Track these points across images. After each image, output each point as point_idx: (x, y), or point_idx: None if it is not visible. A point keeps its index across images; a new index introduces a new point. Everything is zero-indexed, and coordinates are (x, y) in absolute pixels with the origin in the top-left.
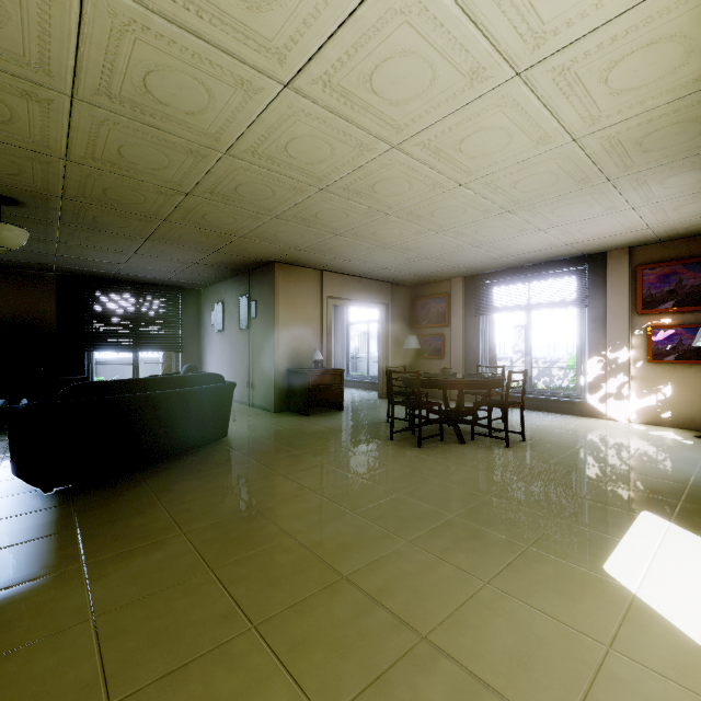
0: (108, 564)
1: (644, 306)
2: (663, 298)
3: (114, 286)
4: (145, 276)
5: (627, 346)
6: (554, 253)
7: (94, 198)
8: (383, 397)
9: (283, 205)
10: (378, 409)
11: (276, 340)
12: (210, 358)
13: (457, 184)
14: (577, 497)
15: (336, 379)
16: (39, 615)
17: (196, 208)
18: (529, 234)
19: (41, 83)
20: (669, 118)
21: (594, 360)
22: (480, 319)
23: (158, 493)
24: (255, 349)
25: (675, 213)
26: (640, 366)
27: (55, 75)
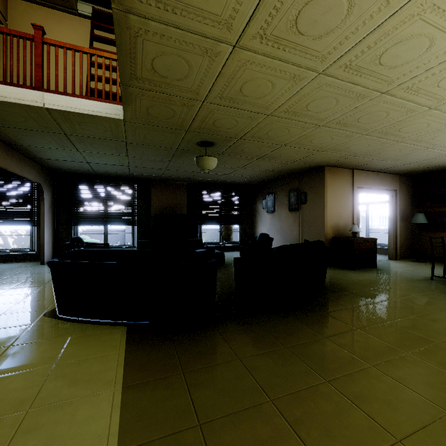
0: (390, 369)
1: None
2: None
3: (211, 188)
4: (230, 181)
5: None
6: None
7: (257, 137)
8: (393, 258)
9: (381, 125)
10: (403, 268)
11: (325, 218)
12: (261, 229)
13: None
14: None
15: (371, 245)
16: (401, 400)
17: (313, 135)
18: None
19: (310, 68)
20: None
21: None
22: None
23: (339, 318)
24: (305, 224)
25: None
26: None
27: (326, 60)
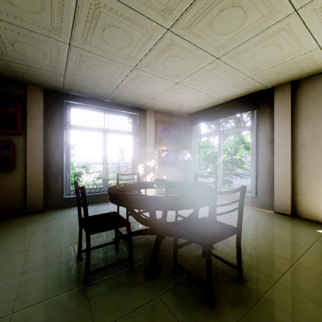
0: None
1: (159, 140)
2: (164, 138)
3: None
4: None
5: (154, 159)
6: (135, 100)
7: None
8: None
9: None
10: None
11: None
12: None
13: (300, 6)
14: (318, 239)
15: None
16: None
17: None
18: (168, 82)
19: None
20: (310, 66)
21: (140, 166)
22: (64, 132)
23: None
24: None
25: (199, 103)
26: (157, 168)
27: None
